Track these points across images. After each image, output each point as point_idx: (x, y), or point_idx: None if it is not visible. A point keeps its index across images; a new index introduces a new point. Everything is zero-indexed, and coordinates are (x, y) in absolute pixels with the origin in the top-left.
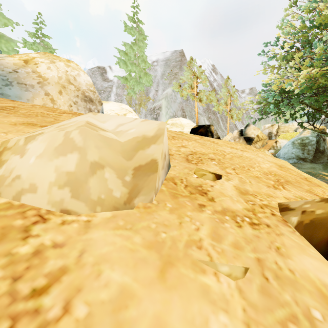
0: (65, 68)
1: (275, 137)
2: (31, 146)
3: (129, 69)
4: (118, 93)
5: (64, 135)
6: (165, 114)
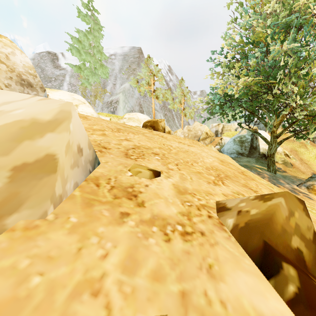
0: None
1: (220, 134)
2: None
3: (83, 58)
4: (72, 83)
5: None
6: (122, 108)
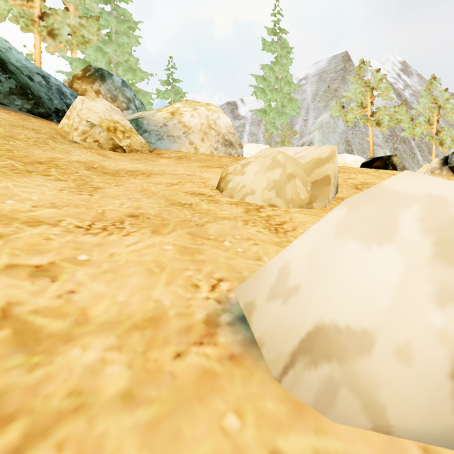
0: (206, 113)
1: None
2: (248, 169)
3: (268, 99)
4: (252, 132)
5: (272, 158)
6: None
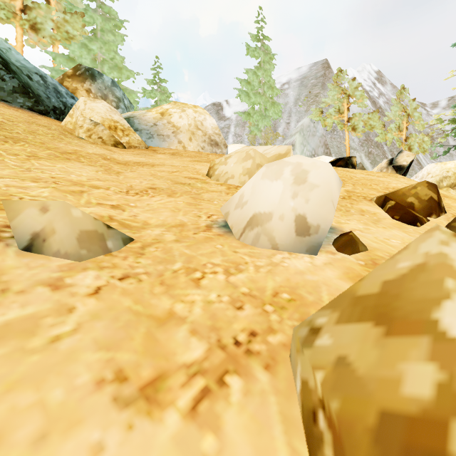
0: (194, 115)
1: None
2: (229, 160)
3: (252, 102)
4: (237, 133)
5: (246, 153)
6: (299, 153)
